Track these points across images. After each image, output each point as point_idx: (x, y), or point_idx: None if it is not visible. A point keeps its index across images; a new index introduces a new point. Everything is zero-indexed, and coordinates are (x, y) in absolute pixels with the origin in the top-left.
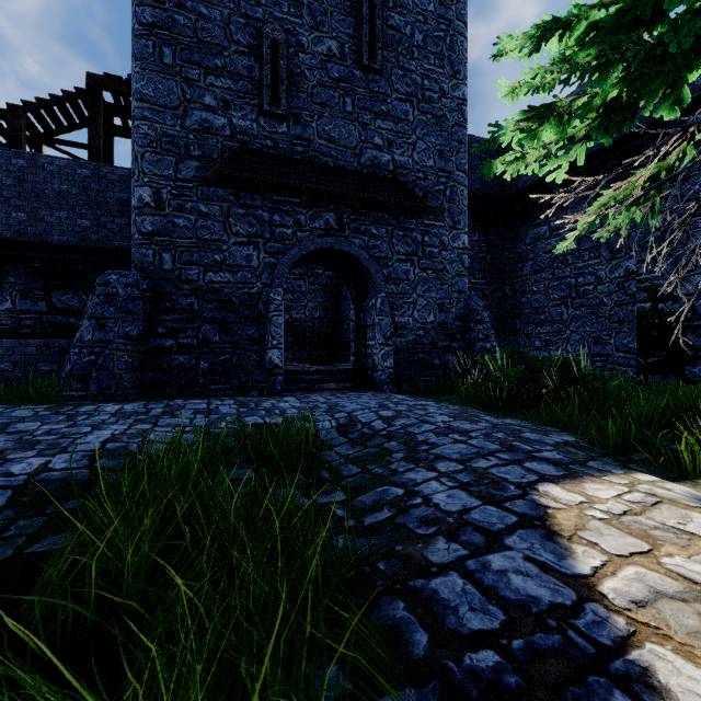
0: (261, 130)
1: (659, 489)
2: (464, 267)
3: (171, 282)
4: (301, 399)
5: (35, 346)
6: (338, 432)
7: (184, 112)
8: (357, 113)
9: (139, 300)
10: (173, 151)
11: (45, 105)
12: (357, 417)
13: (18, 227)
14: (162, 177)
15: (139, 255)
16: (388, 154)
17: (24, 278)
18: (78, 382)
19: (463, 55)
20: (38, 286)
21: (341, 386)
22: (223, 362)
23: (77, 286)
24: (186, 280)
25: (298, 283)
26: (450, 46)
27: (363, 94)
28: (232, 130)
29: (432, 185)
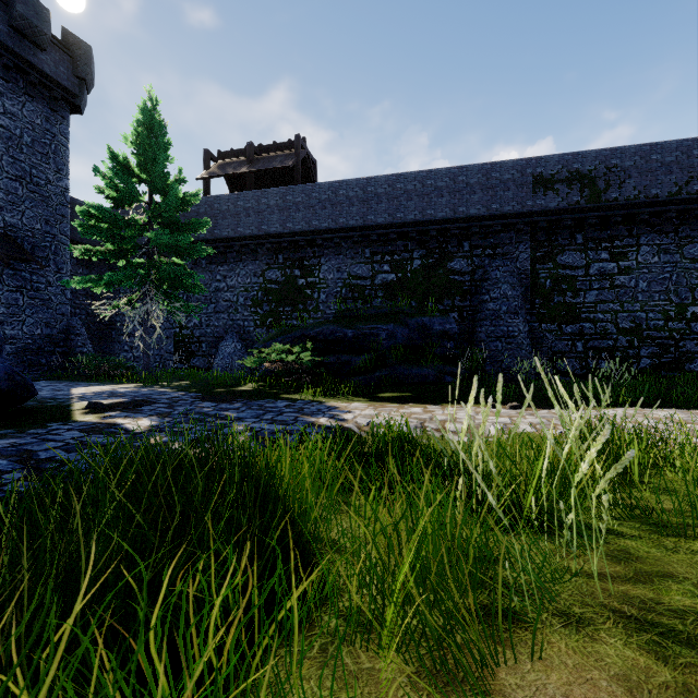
0: None
1: (105, 386)
2: (67, 299)
3: None
4: None
5: None
6: None
7: None
8: None
9: None
10: None
11: None
12: None
13: None
14: None
15: None
16: None
17: None
18: None
19: (66, 159)
20: None
21: None
22: None
23: None
24: None
25: None
26: (55, 151)
27: None
28: None
29: (39, 242)
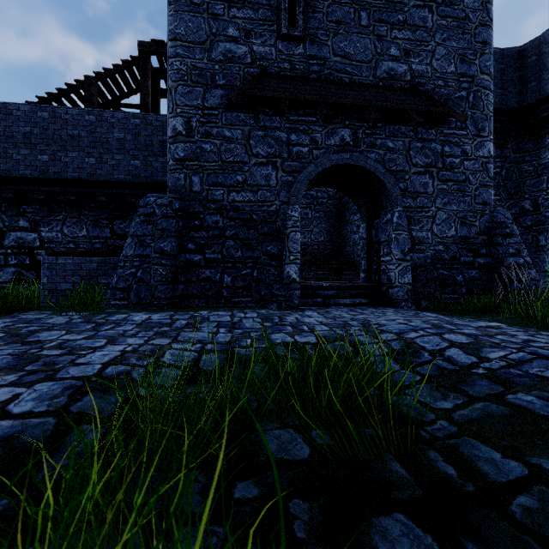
0: (279, 54)
1: None
2: (489, 177)
3: (199, 202)
4: (323, 314)
5: (96, 263)
6: (396, 361)
7: (210, 45)
8: (372, 26)
9: (172, 219)
10: (201, 82)
11: (110, 74)
12: (415, 342)
13: (89, 169)
14: (192, 107)
15: (173, 179)
16: (404, 65)
17: (95, 211)
18: (121, 292)
19: None
20: (104, 216)
21: (356, 301)
22: (245, 276)
23: (131, 215)
24: (212, 201)
25: (305, 211)
26: None
27: (378, 6)
28: (253, 57)
29: (452, 92)
